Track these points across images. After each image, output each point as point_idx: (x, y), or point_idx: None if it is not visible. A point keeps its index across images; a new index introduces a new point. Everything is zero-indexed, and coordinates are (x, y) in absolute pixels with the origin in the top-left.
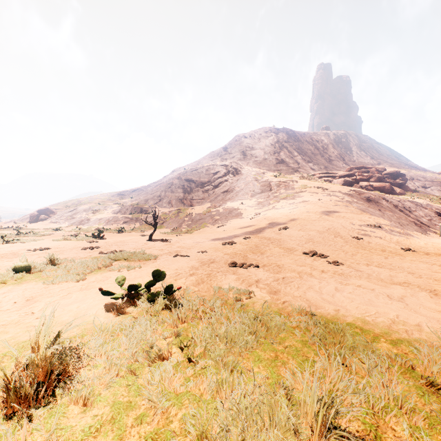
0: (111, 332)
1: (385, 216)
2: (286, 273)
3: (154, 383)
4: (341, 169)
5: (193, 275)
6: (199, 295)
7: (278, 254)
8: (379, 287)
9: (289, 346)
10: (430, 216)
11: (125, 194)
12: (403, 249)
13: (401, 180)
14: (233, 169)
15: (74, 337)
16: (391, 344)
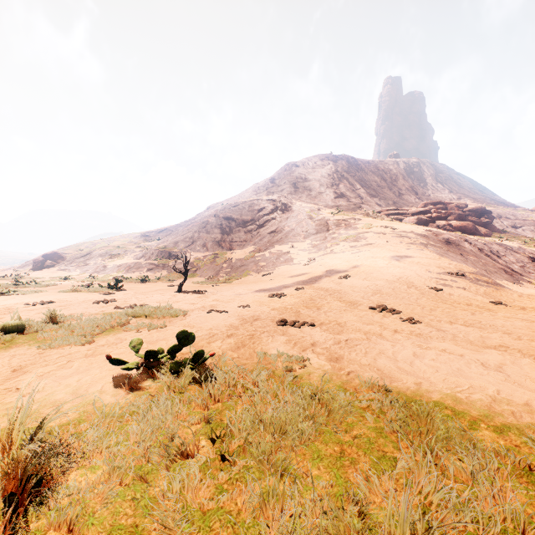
0: (117, 417)
1: (468, 262)
2: (350, 334)
3: (171, 496)
4: (413, 205)
5: (232, 336)
6: (238, 364)
7: (338, 309)
8: (469, 352)
9: (358, 435)
10: (522, 262)
11: (150, 235)
12: (493, 302)
13: (486, 218)
14: (282, 204)
15: (67, 424)
16: (496, 432)
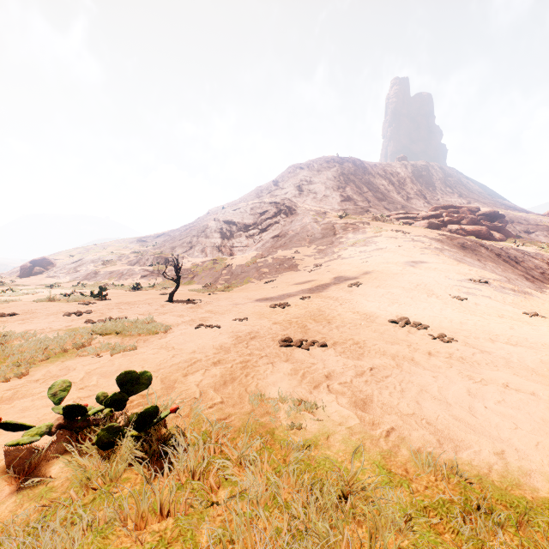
0: None
1: (487, 268)
2: (374, 359)
3: None
4: (422, 209)
5: (219, 363)
6: (220, 415)
7: (352, 323)
8: (541, 388)
9: None
10: (542, 269)
11: (146, 241)
12: (527, 313)
13: (500, 222)
14: (285, 207)
15: None
16: None
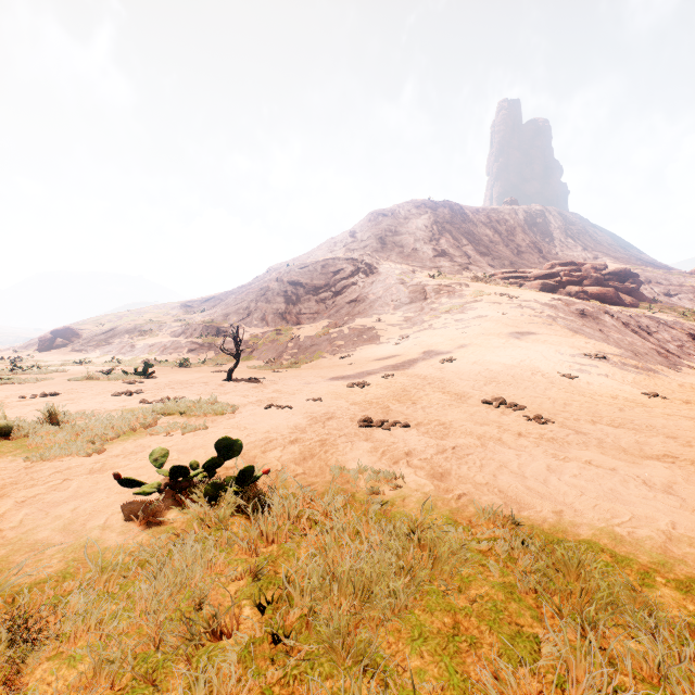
0: (119, 572)
1: (610, 341)
2: (459, 439)
3: None
4: (536, 266)
5: (297, 442)
6: (304, 483)
7: (440, 404)
8: (623, 465)
9: (478, 597)
10: (680, 341)
11: (192, 306)
12: (646, 394)
13: (632, 283)
14: (365, 265)
15: (46, 580)
16: (680, 590)
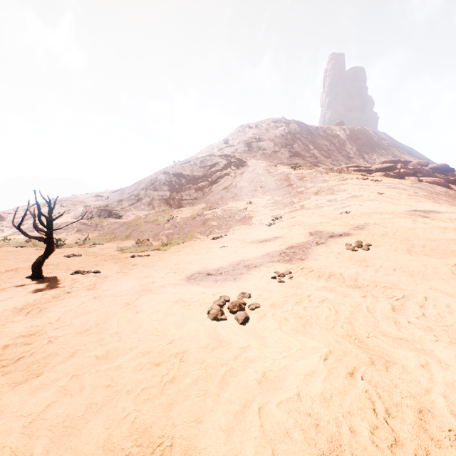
0: None
1: None
2: None
3: None
4: None
5: None
6: None
7: None
8: None
9: None
10: None
11: (102, 196)
12: None
13: (451, 176)
14: (236, 159)
15: None
16: None
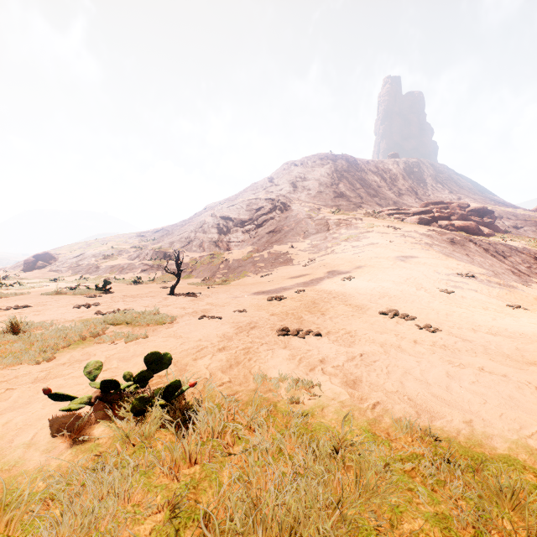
0: (23, 511)
1: (475, 263)
2: (364, 346)
3: None
4: (413, 205)
5: (224, 350)
6: (229, 392)
7: (345, 315)
8: (513, 371)
9: (413, 534)
10: (529, 263)
11: (145, 236)
12: (510, 306)
13: (489, 218)
14: (280, 203)
15: None
16: None
